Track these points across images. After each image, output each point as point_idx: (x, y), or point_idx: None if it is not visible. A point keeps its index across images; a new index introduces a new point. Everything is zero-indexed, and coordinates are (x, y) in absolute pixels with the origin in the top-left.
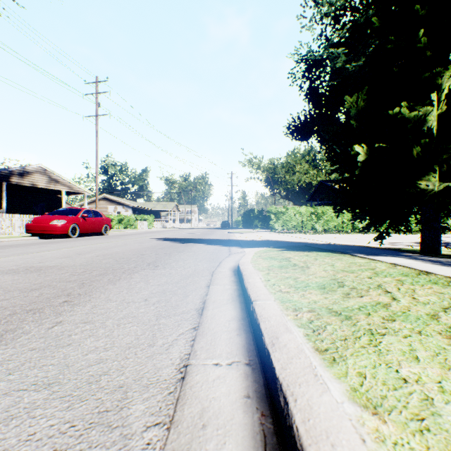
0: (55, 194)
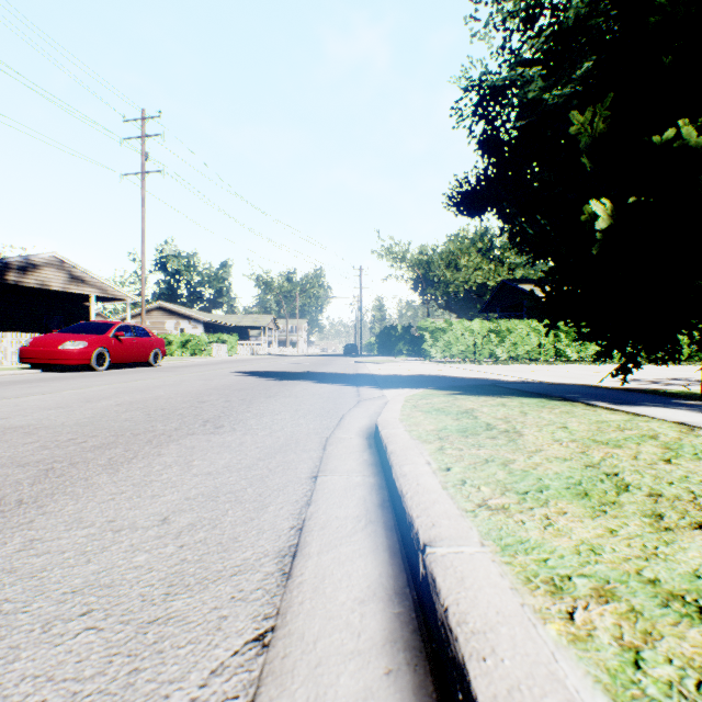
0: (79, 300)
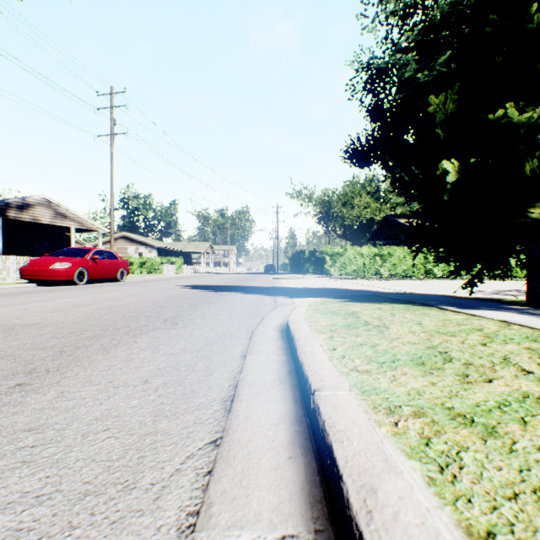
0: (62, 231)
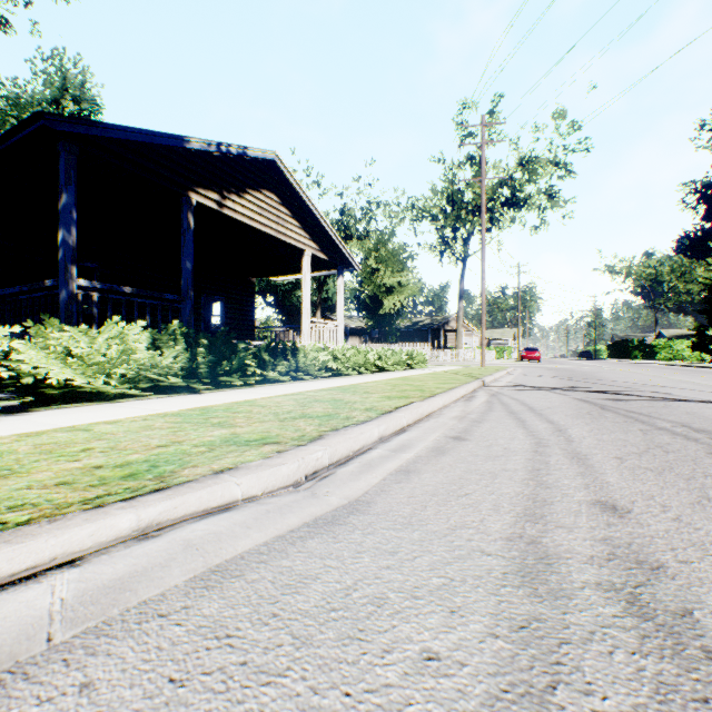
0: (446, 332)
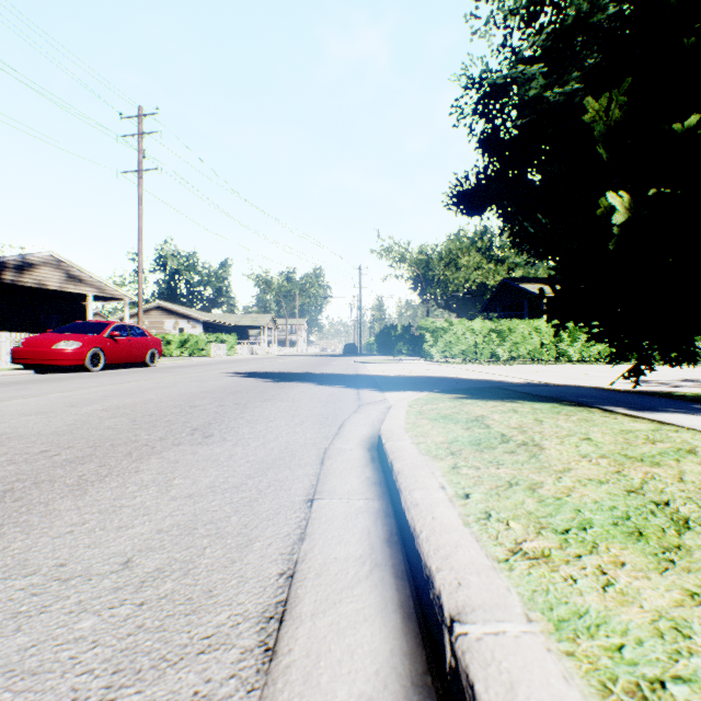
0: (77, 300)
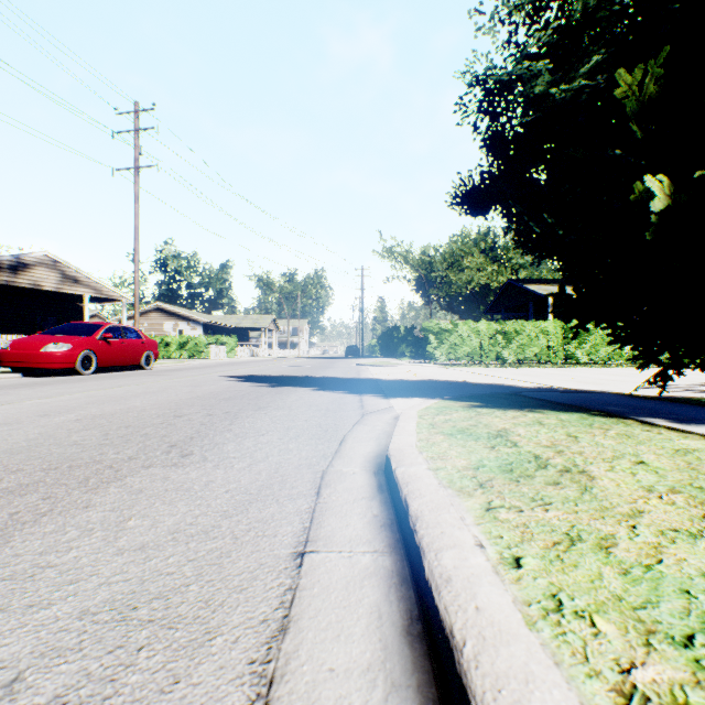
0: (74, 301)
